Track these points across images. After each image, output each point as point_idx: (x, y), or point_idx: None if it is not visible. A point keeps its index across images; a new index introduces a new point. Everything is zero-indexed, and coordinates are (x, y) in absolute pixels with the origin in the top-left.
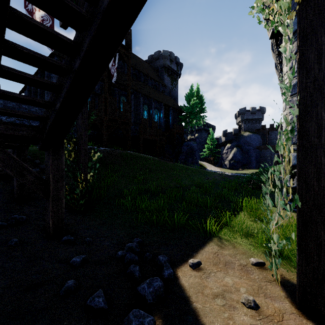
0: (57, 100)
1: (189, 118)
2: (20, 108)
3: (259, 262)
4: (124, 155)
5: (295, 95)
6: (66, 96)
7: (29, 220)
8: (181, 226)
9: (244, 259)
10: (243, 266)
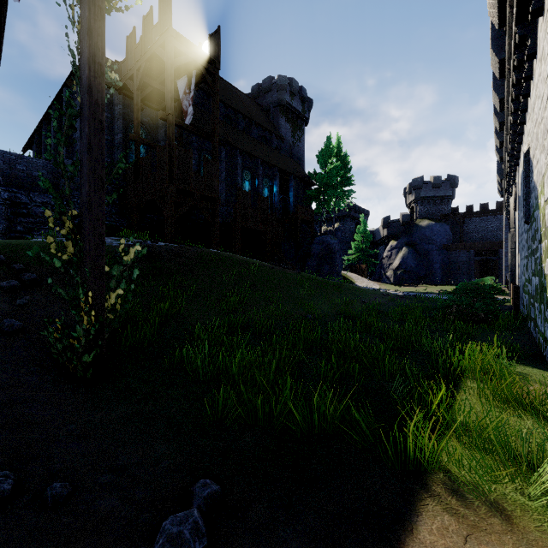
0: None
1: (324, 195)
2: (11, 171)
3: None
4: (203, 256)
5: None
6: None
7: None
8: (328, 426)
9: None
10: None
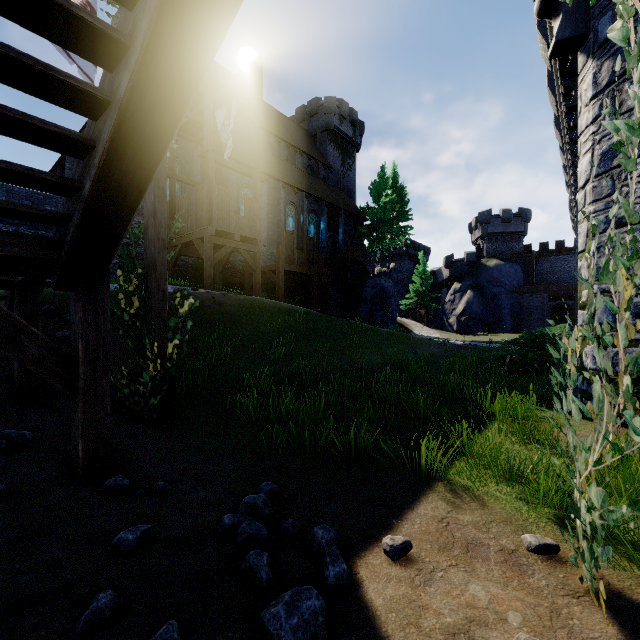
0: (86, 176)
1: (377, 232)
2: None
3: (546, 544)
4: (246, 304)
5: (607, 175)
6: (103, 165)
7: (38, 440)
8: (364, 454)
9: (509, 535)
10: (508, 555)
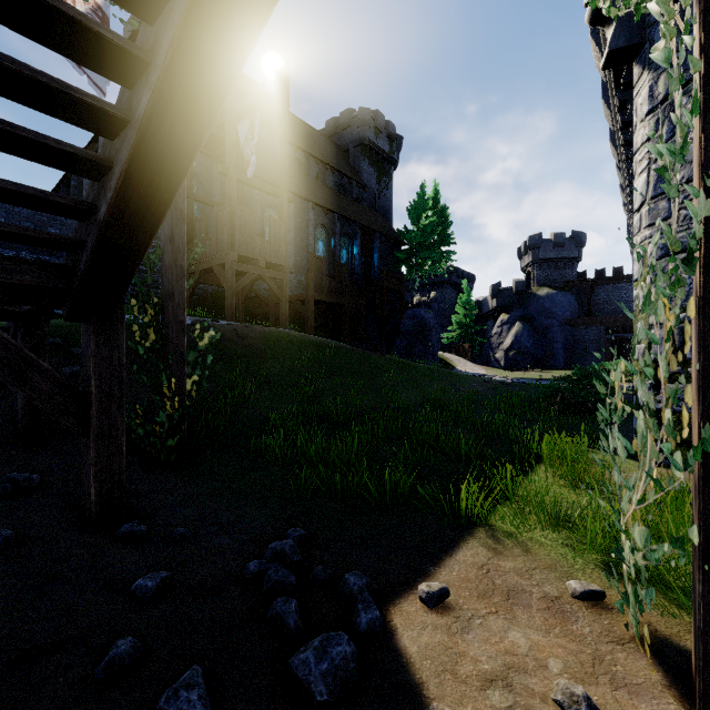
0: (101, 199)
1: (416, 257)
2: None
3: (591, 590)
4: (271, 337)
5: (664, 197)
6: (120, 187)
7: (46, 483)
8: (400, 499)
9: (553, 582)
10: (552, 602)
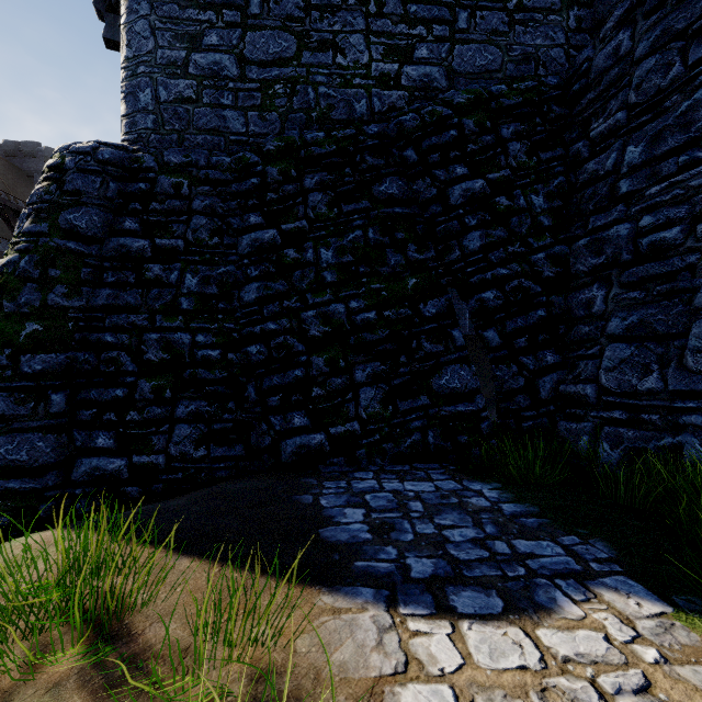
0: None
1: None
2: None
3: None
4: None
5: None
6: None
7: None
8: None
9: None
10: None
